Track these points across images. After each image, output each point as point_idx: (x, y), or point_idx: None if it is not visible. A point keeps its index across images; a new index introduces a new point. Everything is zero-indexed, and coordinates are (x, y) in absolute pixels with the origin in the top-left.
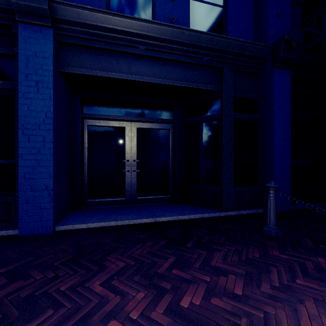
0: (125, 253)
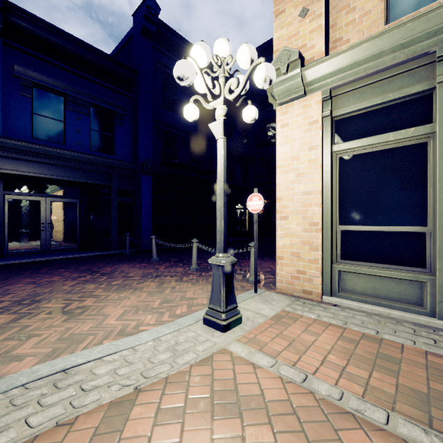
0: (51, 267)
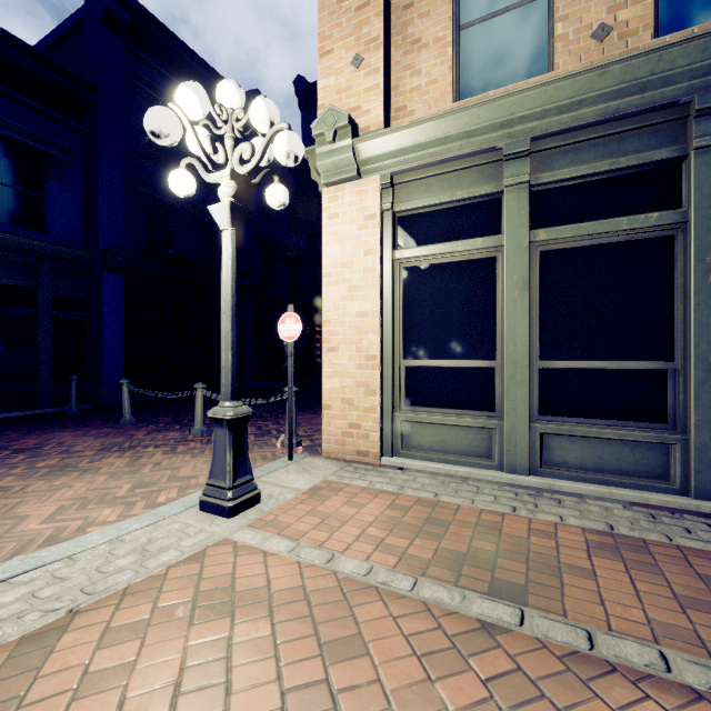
0: None
